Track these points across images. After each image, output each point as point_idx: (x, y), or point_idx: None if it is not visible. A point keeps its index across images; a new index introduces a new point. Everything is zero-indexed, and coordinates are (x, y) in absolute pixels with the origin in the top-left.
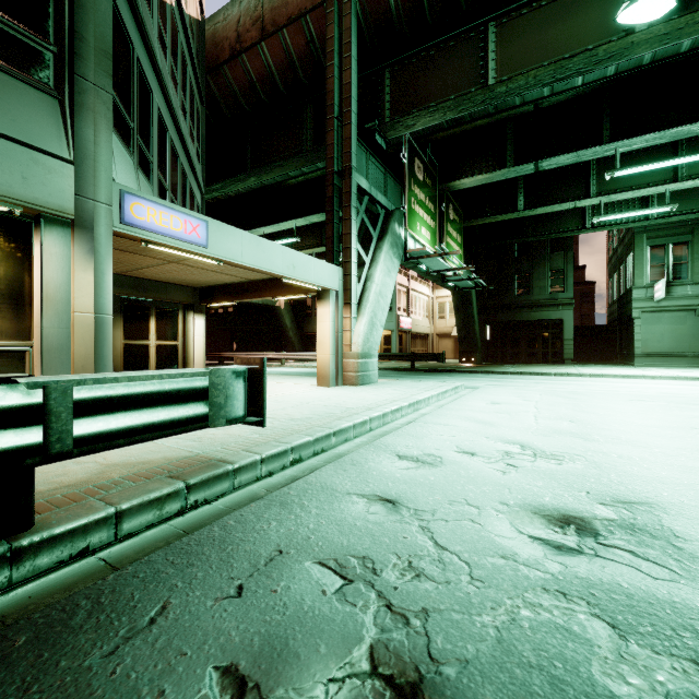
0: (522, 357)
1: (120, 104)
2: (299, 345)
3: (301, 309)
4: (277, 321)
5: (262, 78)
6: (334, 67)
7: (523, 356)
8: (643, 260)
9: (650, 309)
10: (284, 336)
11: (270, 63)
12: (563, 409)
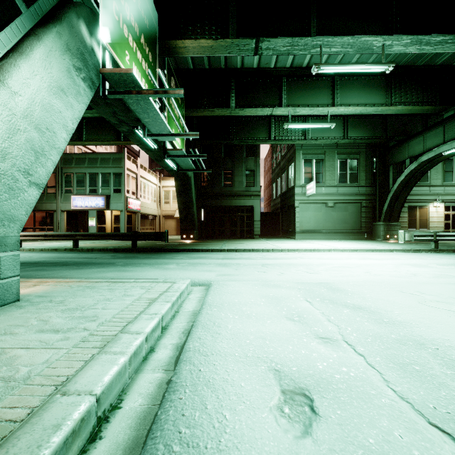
0: (227, 234)
1: None
2: None
3: None
4: None
5: None
6: None
7: (227, 233)
8: (300, 168)
9: (304, 201)
10: None
11: None
12: None
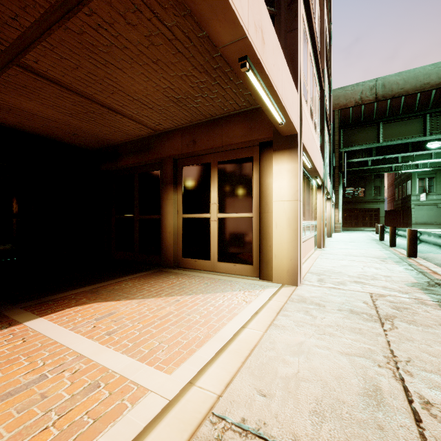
0: (359, 224)
1: None
2: None
3: None
4: None
5: None
6: None
7: (360, 224)
8: (415, 184)
9: (418, 204)
10: None
11: None
12: None
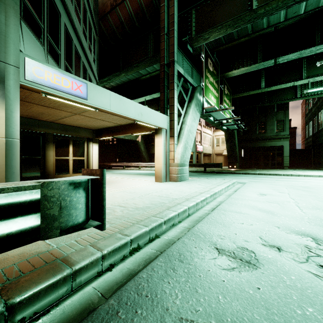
0: (260, 165)
1: (31, 9)
2: (148, 159)
3: (149, 142)
4: (137, 148)
5: (127, 19)
6: (165, 6)
7: (261, 165)
8: None
9: None
10: (140, 155)
11: (131, 11)
12: (310, 199)
